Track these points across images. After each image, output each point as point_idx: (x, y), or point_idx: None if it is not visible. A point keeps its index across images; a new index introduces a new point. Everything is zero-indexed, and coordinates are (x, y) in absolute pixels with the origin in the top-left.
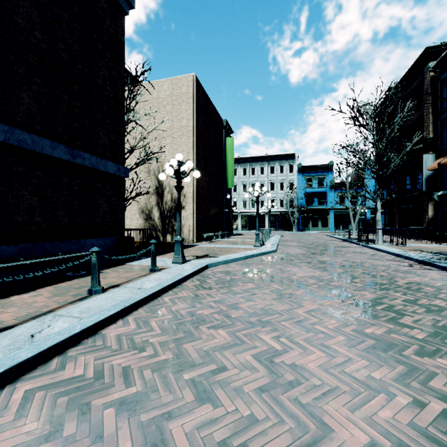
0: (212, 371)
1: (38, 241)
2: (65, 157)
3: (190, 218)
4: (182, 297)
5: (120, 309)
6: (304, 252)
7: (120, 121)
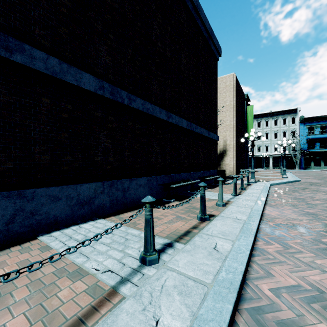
0: (326, 206)
1: (202, 170)
2: (207, 135)
3: (231, 160)
4: (280, 193)
5: (267, 193)
6: (323, 182)
7: (216, 113)
